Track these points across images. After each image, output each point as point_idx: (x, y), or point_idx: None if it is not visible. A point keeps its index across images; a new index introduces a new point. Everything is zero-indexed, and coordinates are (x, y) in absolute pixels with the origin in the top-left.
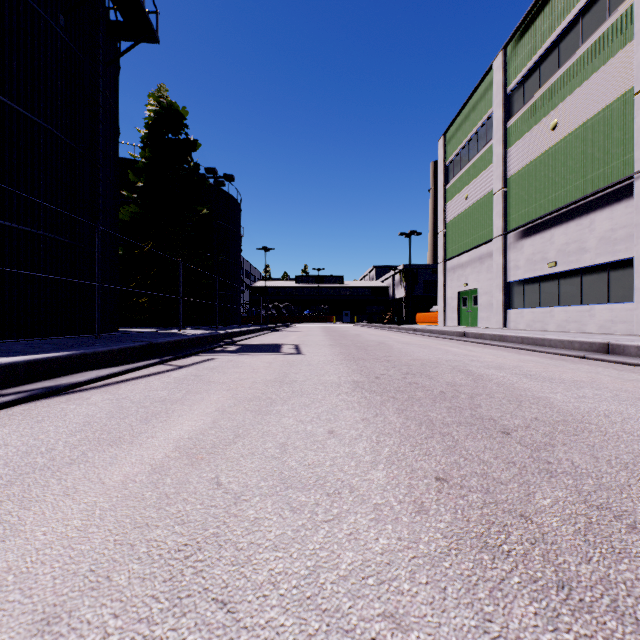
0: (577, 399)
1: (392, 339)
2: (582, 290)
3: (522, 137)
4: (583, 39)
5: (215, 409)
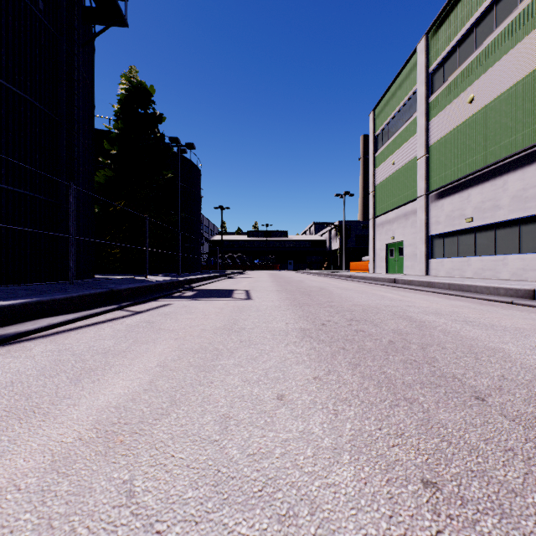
0: (533, 350)
1: (331, 285)
2: (496, 242)
3: (442, 110)
4: (497, 23)
5: (157, 364)
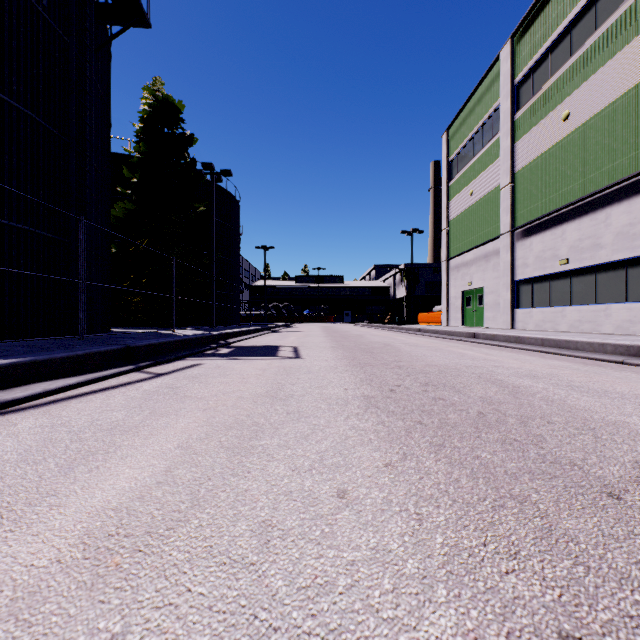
0: None
1: (397, 340)
2: (597, 288)
3: (531, 129)
4: (598, 24)
5: (177, 444)
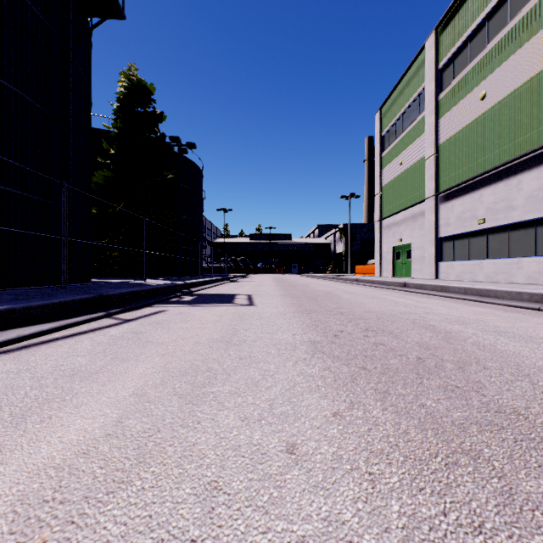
0: None
1: (338, 289)
2: (510, 244)
3: (452, 108)
4: (511, 16)
5: (132, 391)
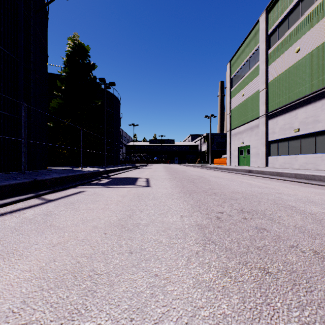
0: None
1: (206, 174)
2: (316, 145)
3: (277, 58)
4: None
5: None
